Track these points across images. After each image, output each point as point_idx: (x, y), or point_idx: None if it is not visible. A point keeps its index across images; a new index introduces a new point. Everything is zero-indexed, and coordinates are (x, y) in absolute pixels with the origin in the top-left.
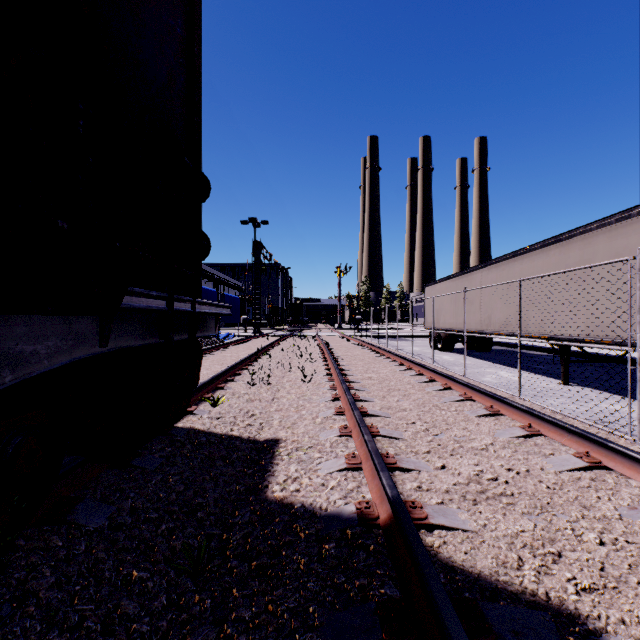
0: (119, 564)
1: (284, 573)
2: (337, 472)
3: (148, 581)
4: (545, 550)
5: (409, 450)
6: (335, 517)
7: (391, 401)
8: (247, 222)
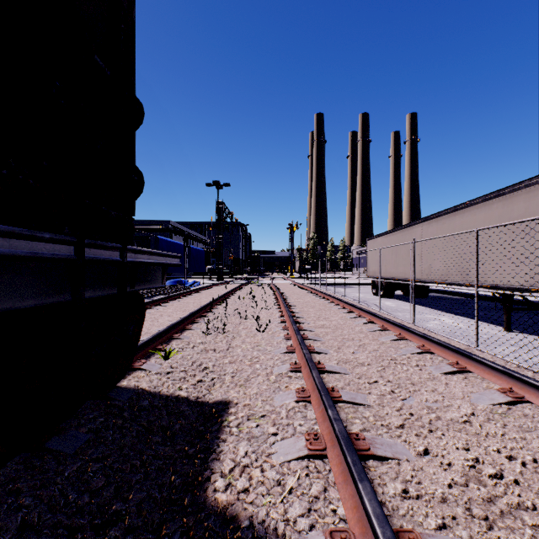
0: None
1: None
2: (296, 461)
3: None
4: None
5: (379, 423)
6: None
7: (347, 353)
8: (211, 185)
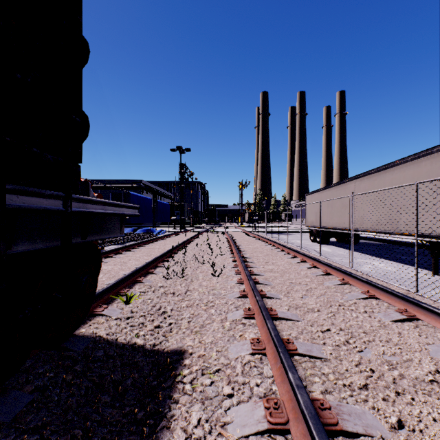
0: None
1: None
2: (255, 437)
3: None
4: None
5: (341, 383)
6: None
7: (296, 298)
8: (175, 150)
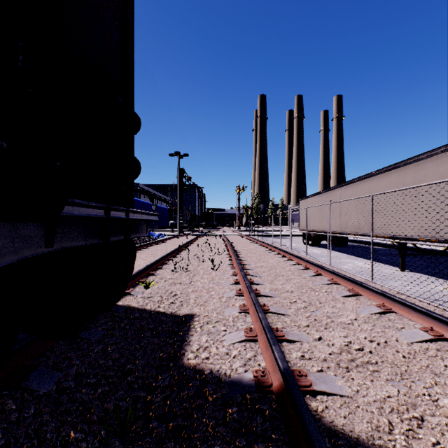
0: (60, 426)
1: (195, 435)
2: (238, 343)
3: (82, 442)
4: (410, 415)
5: (293, 324)
6: (237, 383)
7: (277, 284)
8: (173, 155)
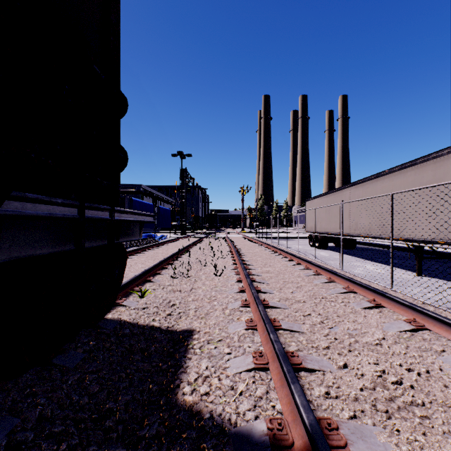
0: None
1: None
2: (245, 372)
3: None
4: None
5: (310, 345)
6: (245, 438)
7: (287, 293)
8: (176, 155)
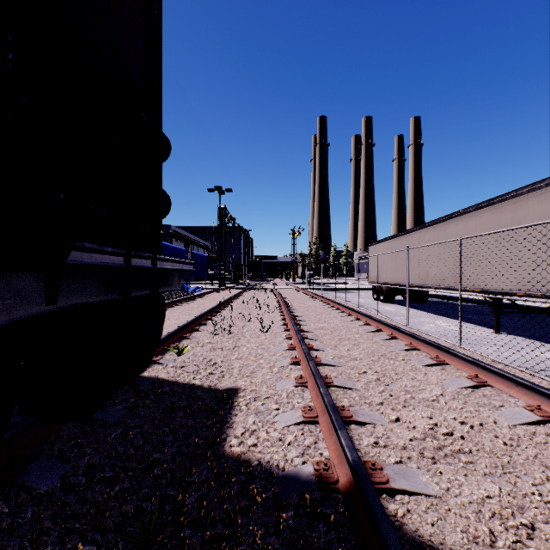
0: (64, 535)
1: (239, 548)
2: (294, 425)
3: None
4: (517, 521)
5: (363, 401)
6: (293, 478)
7: (342, 350)
8: (213, 190)
